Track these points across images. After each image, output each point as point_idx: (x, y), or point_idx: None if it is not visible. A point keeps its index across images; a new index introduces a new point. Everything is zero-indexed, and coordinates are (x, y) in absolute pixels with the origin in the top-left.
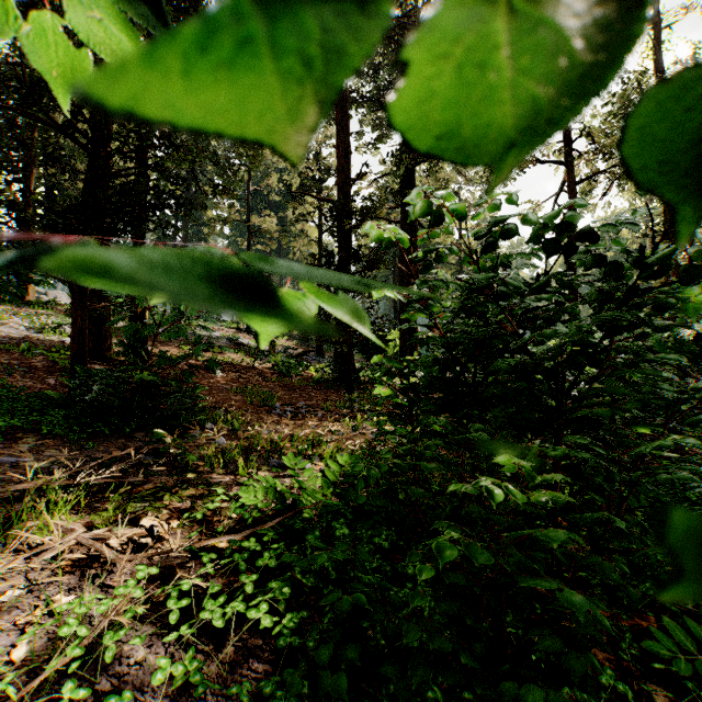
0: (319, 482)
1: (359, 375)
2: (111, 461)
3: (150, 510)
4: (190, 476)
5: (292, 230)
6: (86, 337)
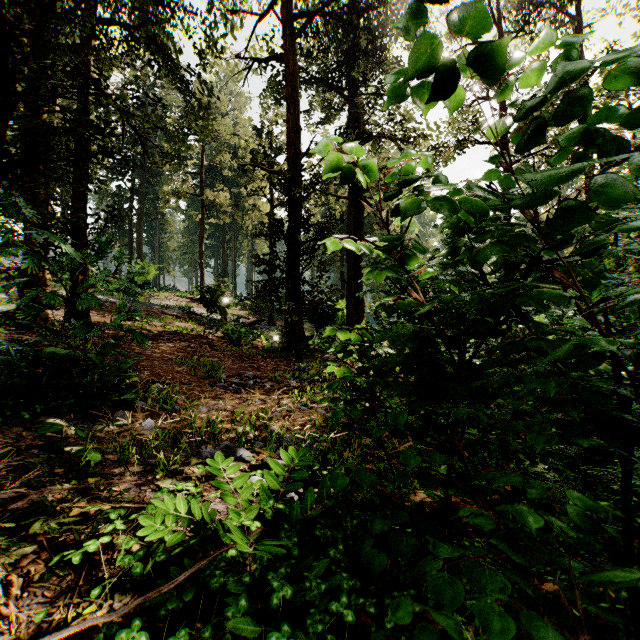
0: (258, 486)
1: (308, 344)
2: None
3: None
4: (92, 480)
5: (245, 206)
6: None
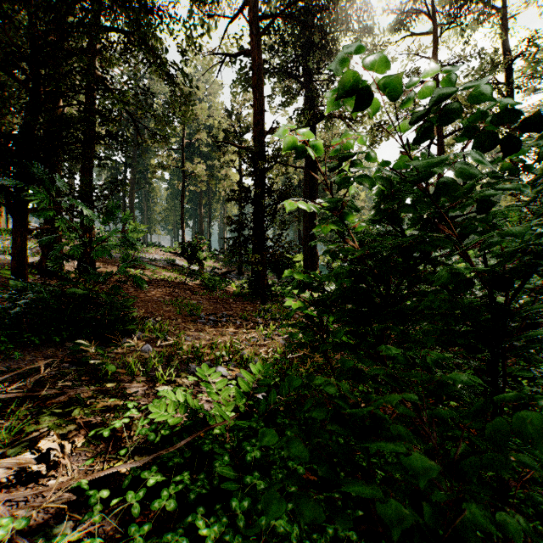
0: (233, 390)
1: (271, 290)
2: (30, 372)
3: (53, 429)
4: (109, 385)
5: (218, 176)
6: (26, 255)
